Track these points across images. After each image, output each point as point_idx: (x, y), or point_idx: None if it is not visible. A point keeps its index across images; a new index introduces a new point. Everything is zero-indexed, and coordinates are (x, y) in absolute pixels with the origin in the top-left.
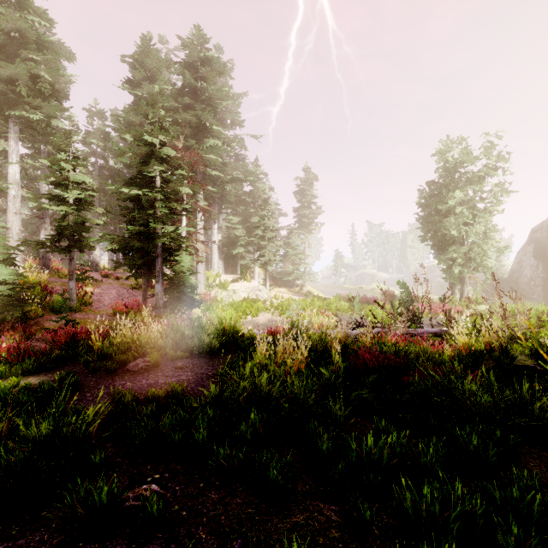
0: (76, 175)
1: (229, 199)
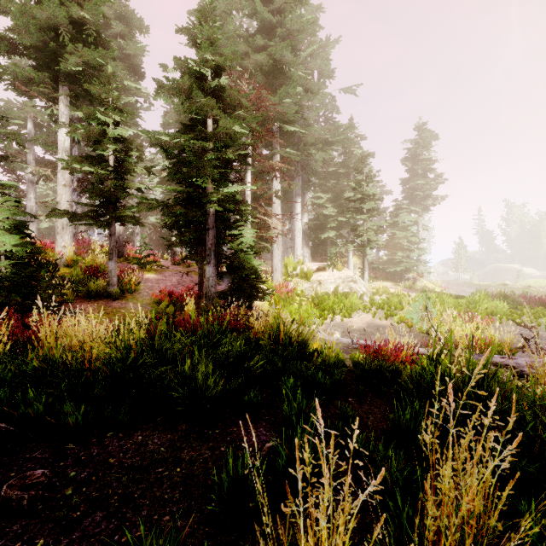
0: (116, 129)
1: (315, 168)
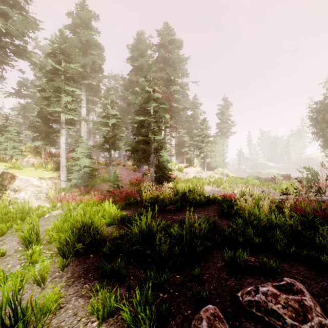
0: (113, 111)
1: (181, 120)
